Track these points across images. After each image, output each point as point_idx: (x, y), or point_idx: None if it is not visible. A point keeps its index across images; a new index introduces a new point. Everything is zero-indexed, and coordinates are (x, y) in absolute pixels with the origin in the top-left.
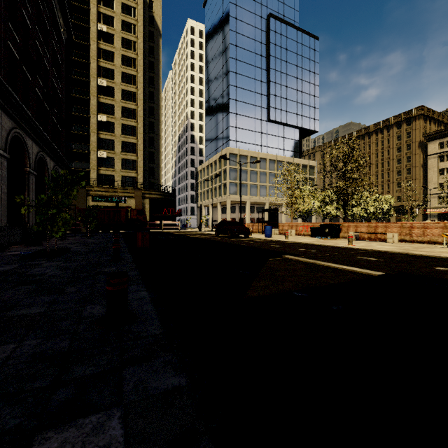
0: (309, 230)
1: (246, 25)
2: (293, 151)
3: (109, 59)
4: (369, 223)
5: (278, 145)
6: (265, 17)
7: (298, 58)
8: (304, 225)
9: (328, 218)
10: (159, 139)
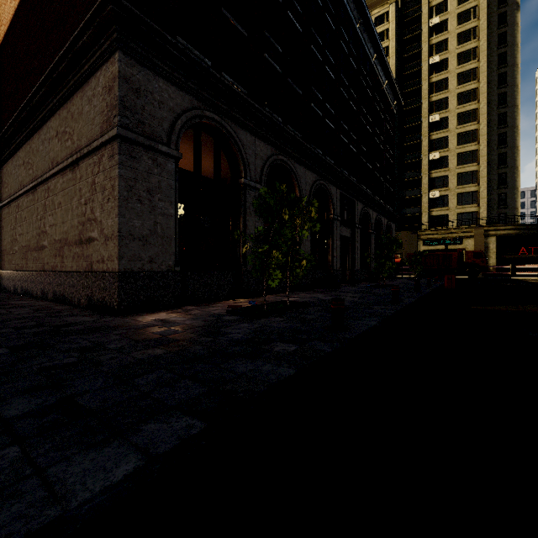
0: None
1: None
2: None
3: (442, 88)
4: None
5: None
6: None
7: None
8: None
9: None
10: (516, 152)
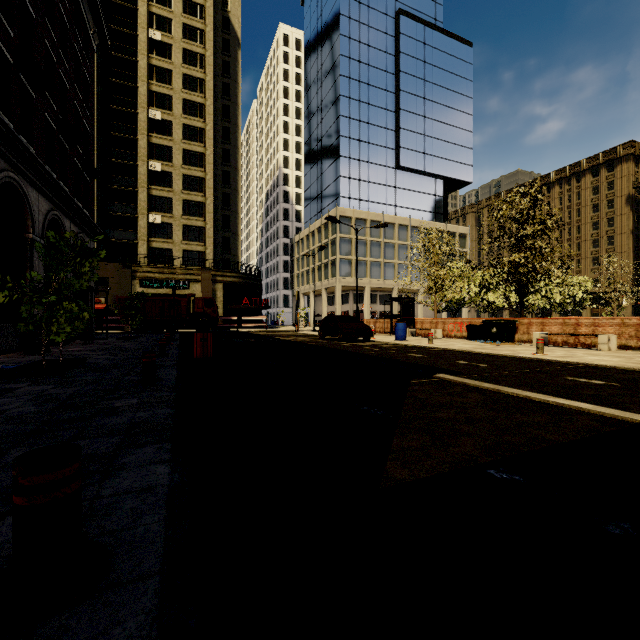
0: (463, 330)
1: (365, 27)
2: (434, 212)
3: (165, 80)
4: (566, 319)
5: (412, 204)
6: (393, 15)
7: (442, 74)
8: (455, 322)
9: (491, 310)
10: (238, 197)
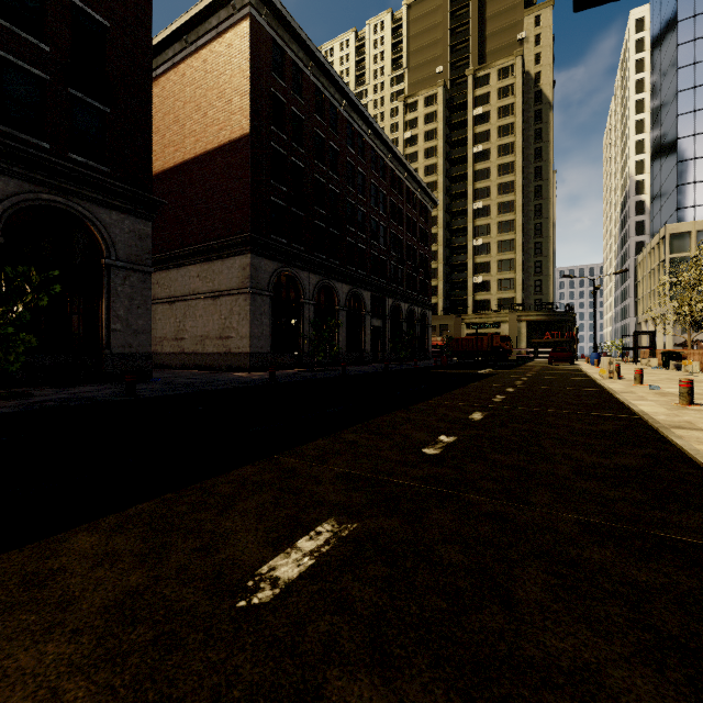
0: None
1: None
2: None
3: (485, 177)
4: (699, 350)
5: None
6: None
7: None
8: None
9: None
10: (549, 242)
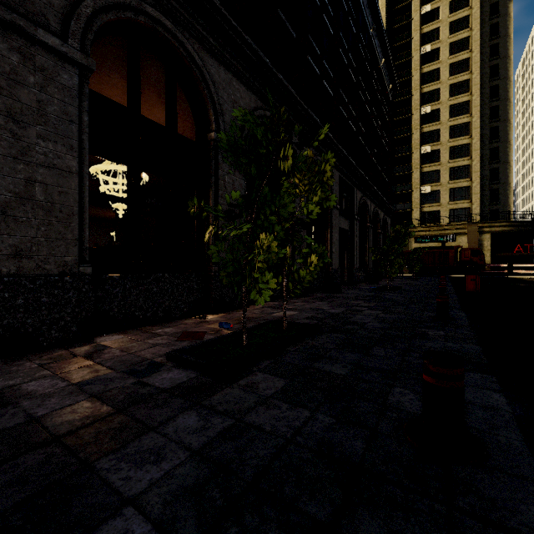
0: None
1: None
2: None
3: (433, 79)
4: None
5: None
6: None
7: None
8: None
9: None
10: (508, 147)
